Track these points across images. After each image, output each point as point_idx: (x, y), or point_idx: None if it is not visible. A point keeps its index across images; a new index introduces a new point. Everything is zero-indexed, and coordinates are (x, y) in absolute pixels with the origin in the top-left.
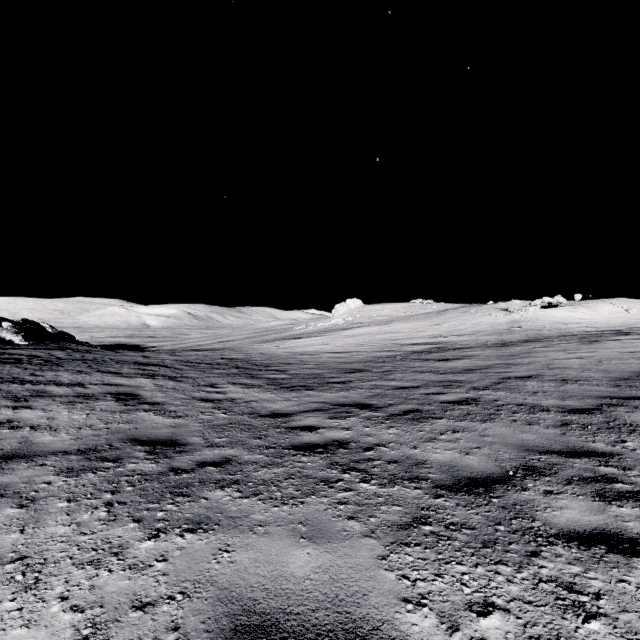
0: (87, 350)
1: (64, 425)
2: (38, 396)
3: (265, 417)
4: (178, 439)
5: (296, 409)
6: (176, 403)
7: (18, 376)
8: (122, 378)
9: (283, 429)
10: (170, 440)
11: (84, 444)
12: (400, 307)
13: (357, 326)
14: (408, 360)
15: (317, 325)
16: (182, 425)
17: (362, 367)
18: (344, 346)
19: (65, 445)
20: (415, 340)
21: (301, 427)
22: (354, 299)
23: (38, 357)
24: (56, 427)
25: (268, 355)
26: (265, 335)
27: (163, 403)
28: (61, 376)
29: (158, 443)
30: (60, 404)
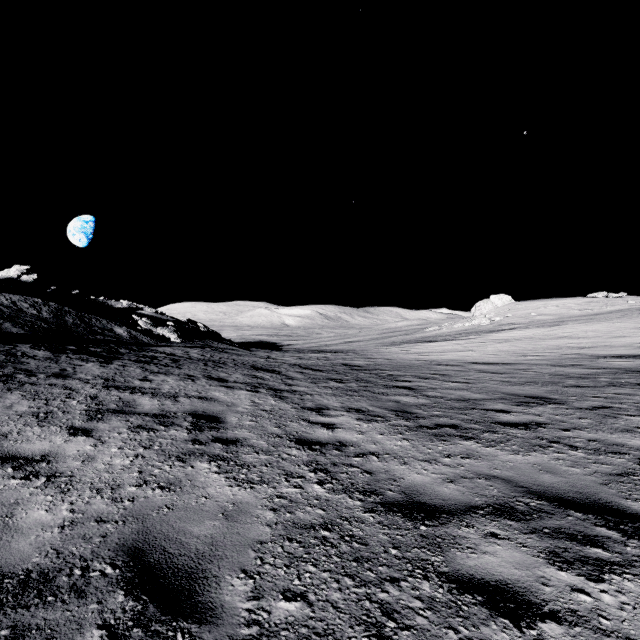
0: (224, 348)
1: (87, 480)
2: (119, 412)
3: (393, 512)
4: (206, 577)
5: (454, 495)
6: (259, 444)
7: (130, 380)
8: (222, 389)
9: (437, 586)
10: (190, 577)
11: (56, 551)
12: (571, 303)
13: (509, 328)
14: (627, 386)
15: (453, 326)
16: (241, 512)
17: (545, 394)
18: (497, 354)
19: (31, 547)
20: (615, 350)
21: (483, 587)
22: (501, 295)
23: (173, 356)
24: (74, 483)
25: (396, 363)
26: (392, 336)
27: (242, 442)
28: (167, 382)
29: (161, 587)
30: (125, 430)
